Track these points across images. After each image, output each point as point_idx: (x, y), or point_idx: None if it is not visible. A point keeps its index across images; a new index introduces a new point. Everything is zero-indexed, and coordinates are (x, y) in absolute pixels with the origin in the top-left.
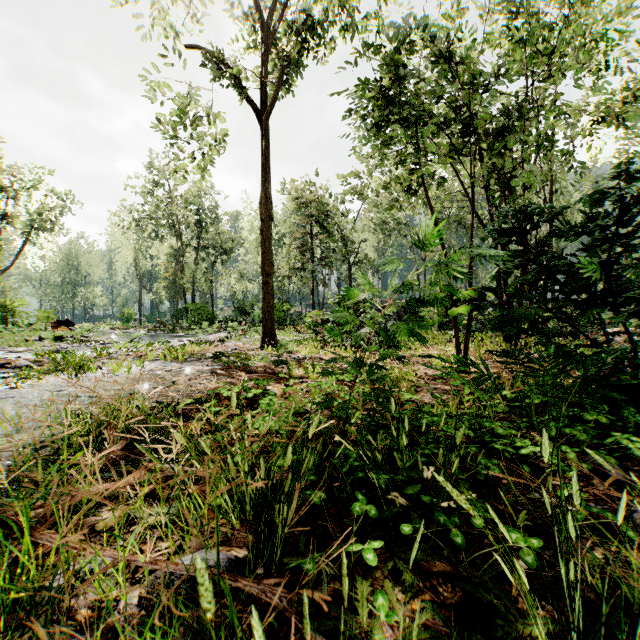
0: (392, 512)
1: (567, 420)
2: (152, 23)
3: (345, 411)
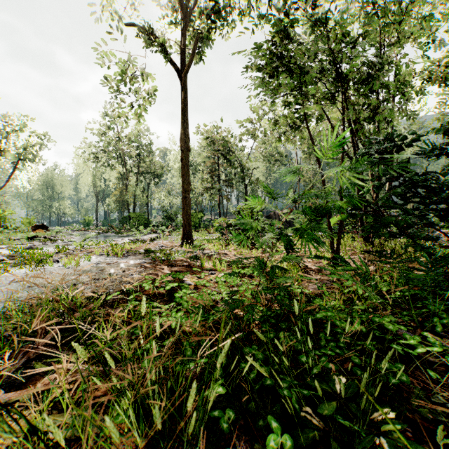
0: (308, 438)
1: (444, 314)
2: (102, 8)
3: (252, 314)
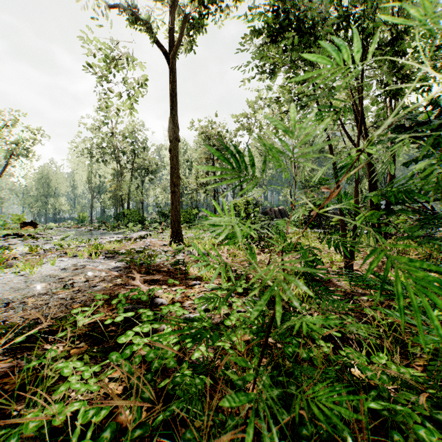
0: None
1: None
2: None
3: None
